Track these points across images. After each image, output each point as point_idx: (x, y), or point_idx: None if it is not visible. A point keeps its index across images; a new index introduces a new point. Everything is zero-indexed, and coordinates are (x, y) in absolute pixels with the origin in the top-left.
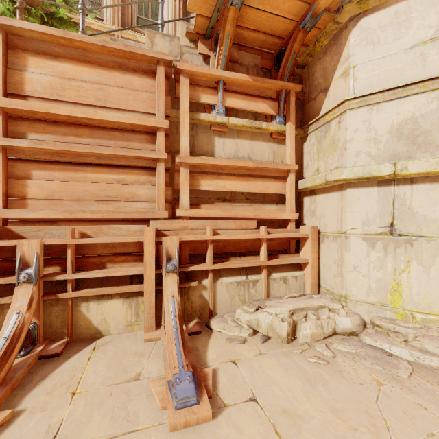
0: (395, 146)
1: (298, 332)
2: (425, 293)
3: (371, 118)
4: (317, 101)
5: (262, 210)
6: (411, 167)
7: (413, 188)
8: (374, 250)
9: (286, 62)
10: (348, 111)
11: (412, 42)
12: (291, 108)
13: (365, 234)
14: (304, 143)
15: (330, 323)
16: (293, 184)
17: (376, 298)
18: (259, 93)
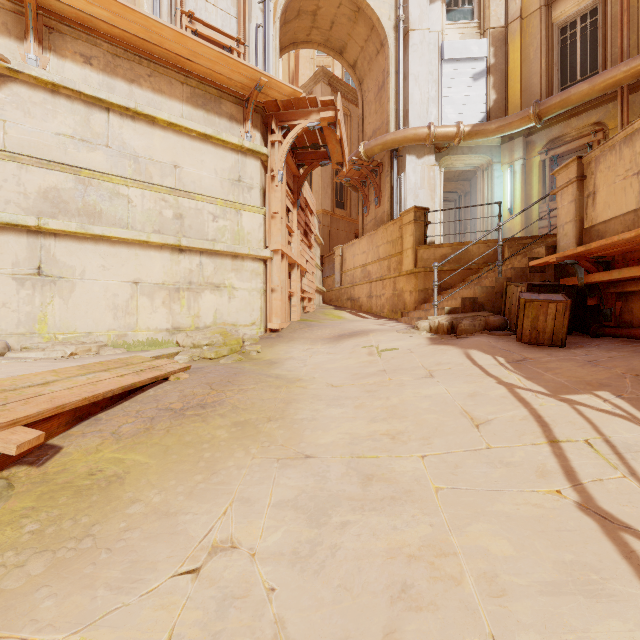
0: (43, 205)
1: None
2: (65, 319)
3: (21, 175)
4: None
5: None
6: (52, 224)
7: (57, 242)
8: (25, 288)
9: None
10: None
11: (58, 131)
12: None
13: (16, 274)
14: None
15: None
16: None
17: (27, 329)
18: None
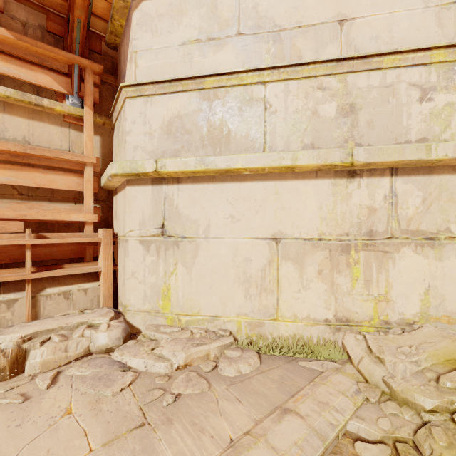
0: (166, 143)
1: (26, 362)
2: (188, 295)
3: (147, 110)
4: None
5: (43, 210)
6: (168, 165)
7: (179, 188)
8: (149, 253)
9: (72, 30)
10: (127, 99)
11: (182, 39)
12: (87, 89)
13: (142, 236)
14: (114, 134)
15: (83, 342)
16: (91, 179)
17: (151, 305)
18: (38, 60)
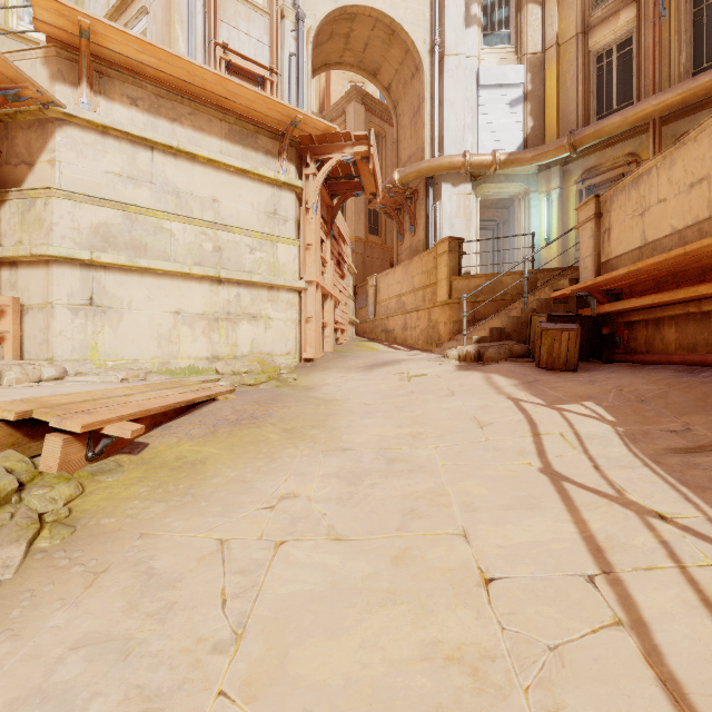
0: (94, 240)
1: (3, 379)
2: (114, 347)
3: (76, 212)
4: (20, 170)
5: None
6: (103, 258)
7: (107, 274)
8: (78, 317)
9: None
10: (55, 198)
11: (107, 169)
12: None
13: (71, 305)
14: (2, 208)
15: (37, 373)
16: None
17: (80, 356)
18: None
